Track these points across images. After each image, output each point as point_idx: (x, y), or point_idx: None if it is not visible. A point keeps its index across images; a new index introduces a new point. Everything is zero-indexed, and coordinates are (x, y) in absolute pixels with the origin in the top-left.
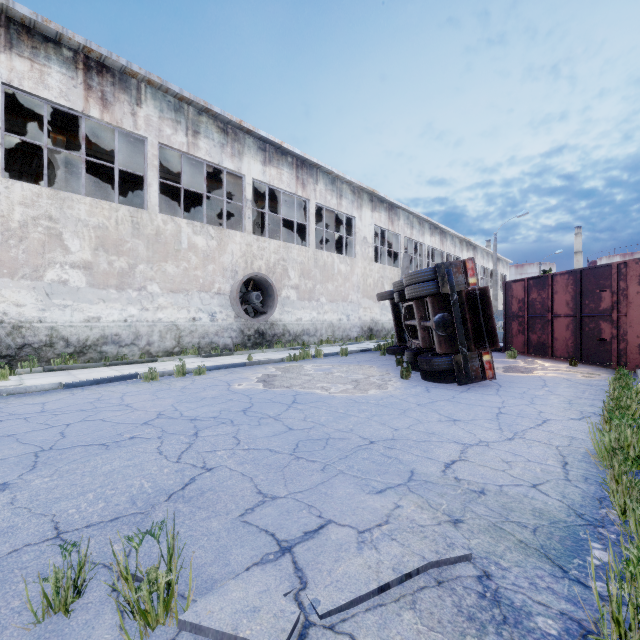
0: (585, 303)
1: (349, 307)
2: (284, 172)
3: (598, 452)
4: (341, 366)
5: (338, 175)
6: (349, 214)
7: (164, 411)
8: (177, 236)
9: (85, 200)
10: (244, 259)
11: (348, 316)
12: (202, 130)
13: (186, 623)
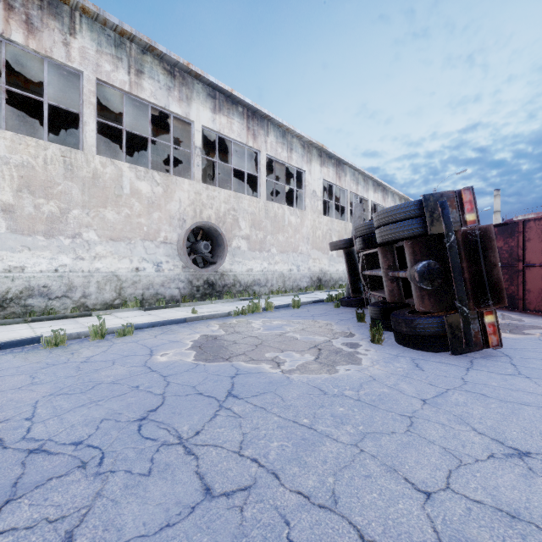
0: None
1: (299, 258)
2: (234, 121)
3: None
4: (294, 322)
5: (288, 128)
6: (299, 167)
7: (6, 421)
8: (118, 180)
9: (5, 134)
10: (192, 207)
11: (298, 267)
12: (146, 70)
13: None
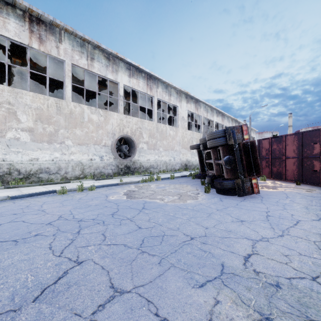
0: (304, 150)
1: (175, 153)
2: (140, 81)
3: None
4: (171, 185)
5: (169, 84)
6: (175, 104)
7: (63, 214)
8: (82, 114)
9: (29, 93)
10: (119, 127)
11: (174, 158)
12: (96, 57)
13: None
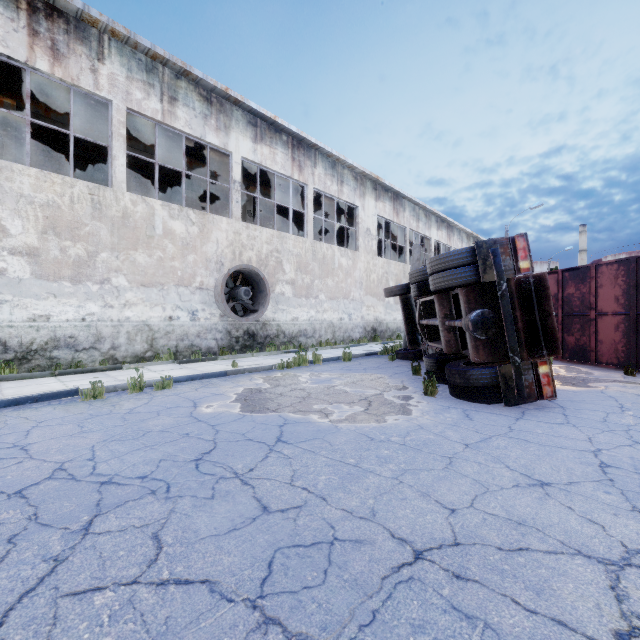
0: None
1: (351, 305)
2: (278, 152)
3: None
4: (344, 375)
5: (339, 158)
6: (351, 202)
7: (70, 461)
8: (149, 220)
9: (29, 171)
10: (231, 249)
11: (350, 315)
12: (180, 97)
13: None
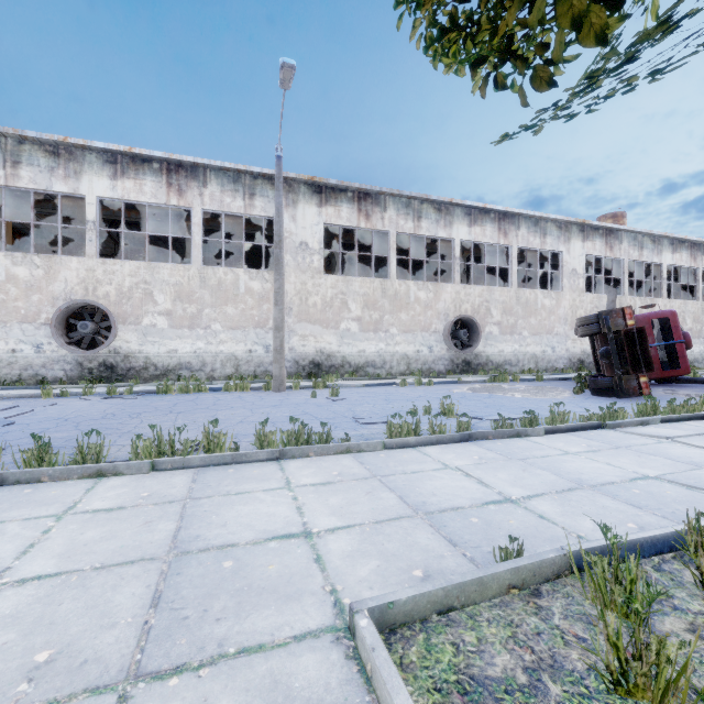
0: None
1: (554, 339)
2: (487, 227)
3: (633, 412)
4: (531, 386)
5: (541, 217)
6: (554, 250)
7: (422, 395)
8: (407, 293)
9: (358, 279)
10: (453, 304)
11: (553, 348)
12: (423, 214)
13: (457, 414)
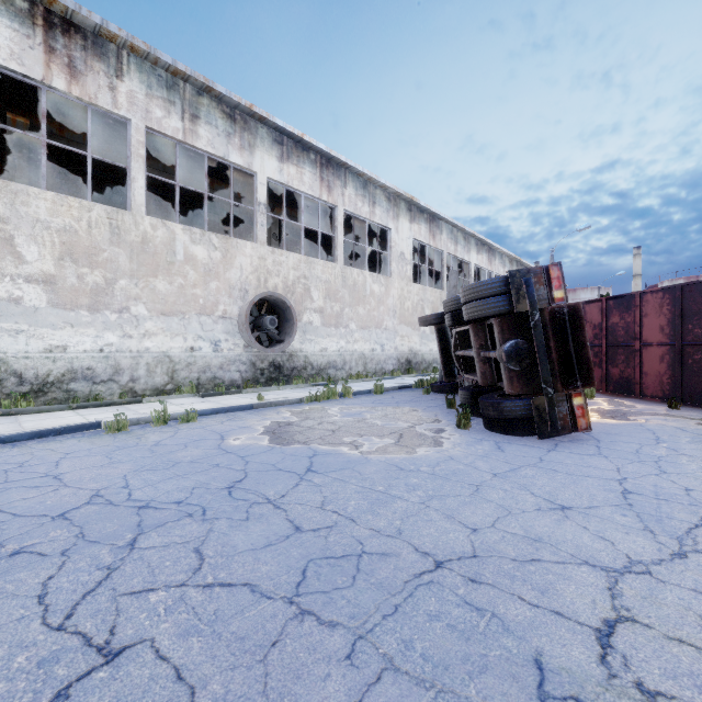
0: (687, 328)
1: (384, 335)
2: (306, 171)
3: None
4: (376, 409)
5: (371, 178)
6: (384, 225)
7: (105, 489)
8: (170, 245)
9: (46, 195)
10: (256, 275)
11: (382, 346)
12: (202, 114)
13: None
